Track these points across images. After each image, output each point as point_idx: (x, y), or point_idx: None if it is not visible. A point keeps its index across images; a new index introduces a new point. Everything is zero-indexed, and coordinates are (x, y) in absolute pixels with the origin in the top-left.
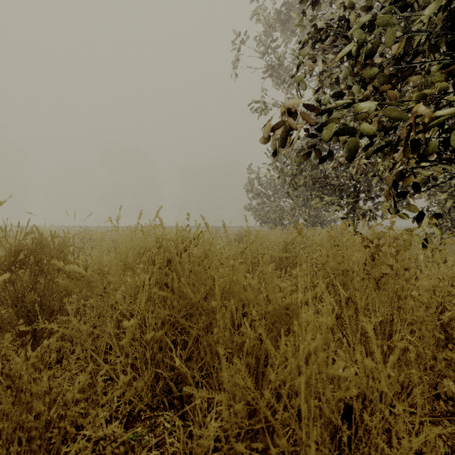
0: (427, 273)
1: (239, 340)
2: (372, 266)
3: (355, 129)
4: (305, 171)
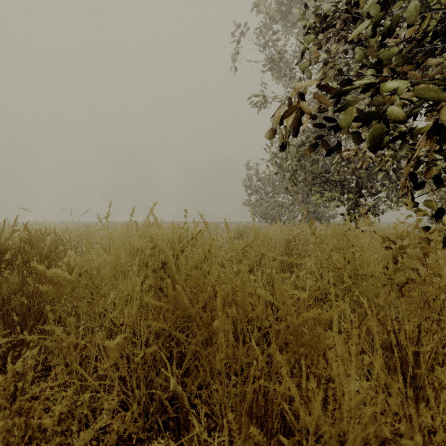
0: (438, 272)
1: (245, 360)
2: (395, 271)
3: (379, 111)
4: (304, 167)
